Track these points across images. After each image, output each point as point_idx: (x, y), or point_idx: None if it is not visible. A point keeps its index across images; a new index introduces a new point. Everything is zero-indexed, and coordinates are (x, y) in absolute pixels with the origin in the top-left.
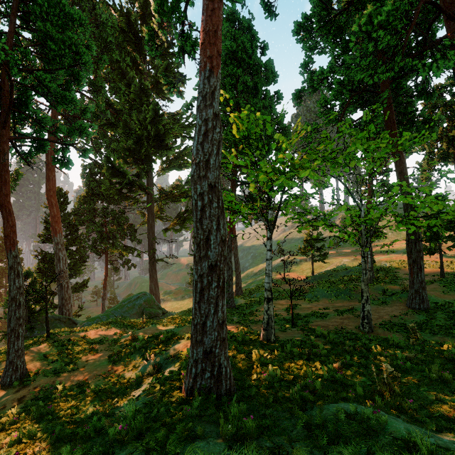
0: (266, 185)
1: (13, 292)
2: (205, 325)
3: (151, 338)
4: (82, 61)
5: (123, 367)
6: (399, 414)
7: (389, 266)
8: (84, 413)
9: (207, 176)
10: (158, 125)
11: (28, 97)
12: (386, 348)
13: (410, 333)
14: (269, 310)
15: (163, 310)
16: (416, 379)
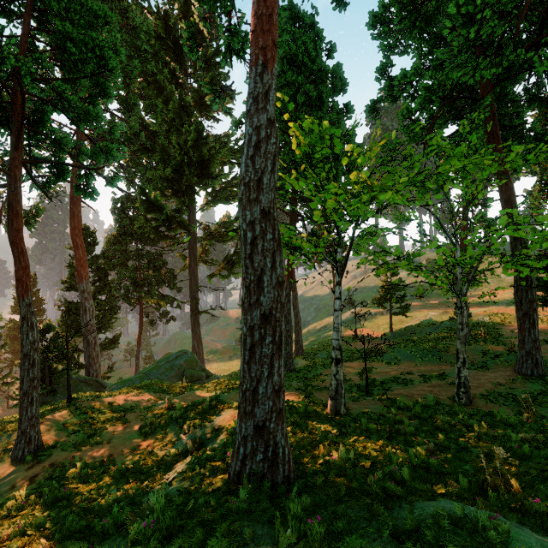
0: (335, 211)
1: (26, 348)
2: (256, 392)
3: (191, 407)
4: (108, 67)
5: (157, 441)
6: (523, 520)
7: (490, 321)
8: (105, 500)
9: (259, 199)
10: (202, 149)
11: (45, 113)
12: (492, 425)
13: (522, 407)
14: (338, 374)
15: (208, 372)
16: (538, 469)
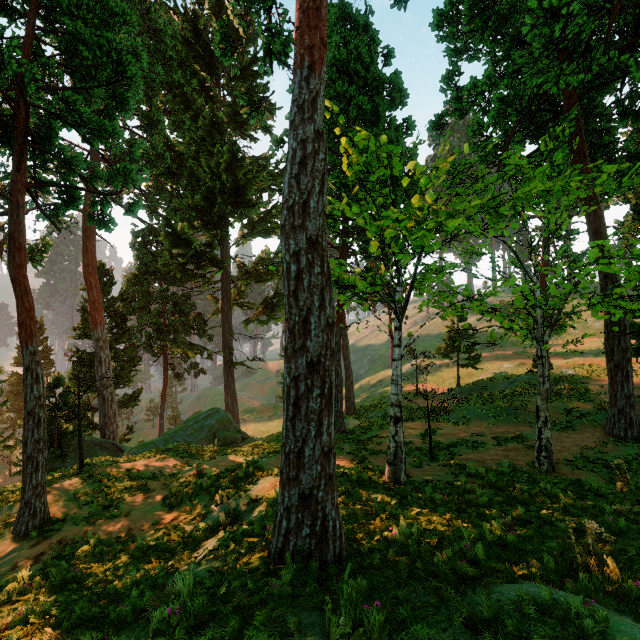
0: (395, 241)
1: (31, 404)
2: (301, 455)
3: (224, 473)
4: (127, 74)
5: (184, 514)
6: (622, 607)
7: (574, 374)
8: (123, 582)
9: (305, 226)
10: (237, 173)
11: (52, 128)
12: (580, 495)
13: (614, 474)
14: (398, 435)
15: (244, 434)
16: (637, 546)
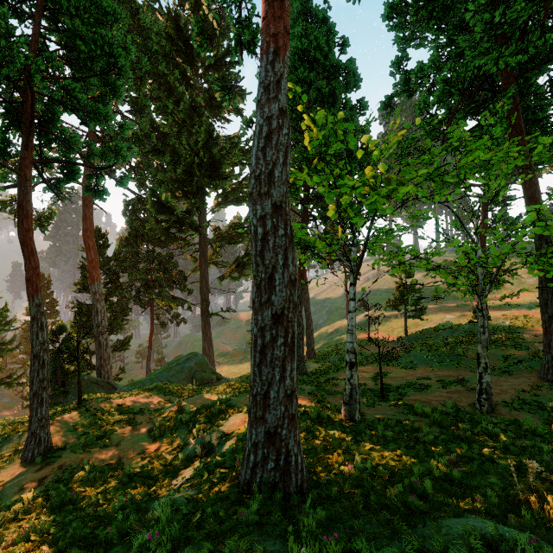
0: (351, 206)
1: (36, 348)
2: (267, 397)
3: (200, 410)
4: (118, 65)
5: (166, 445)
6: None
7: (510, 324)
8: (112, 506)
9: (270, 193)
10: (212, 150)
11: (55, 112)
12: (519, 435)
13: (549, 415)
14: (353, 378)
15: (218, 375)
16: None
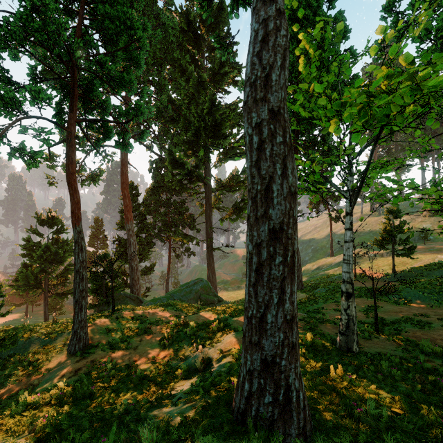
0: (360, 112)
1: (77, 265)
2: (263, 321)
3: (202, 326)
4: (137, 37)
5: (172, 353)
6: None
7: None
8: (117, 408)
9: (266, 98)
10: (215, 114)
11: (94, 84)
12: None
13: None
14: (350, 309)
15: (219, 298)
16: None
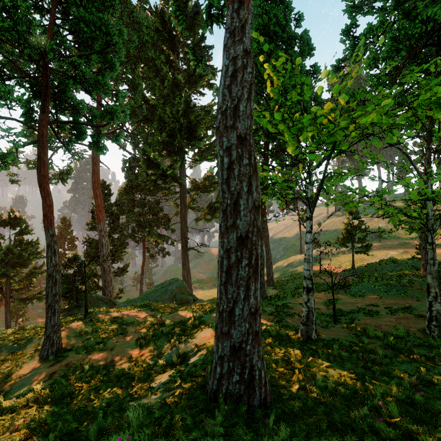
0: (311, 139)
1: (50, 269)
2: (232, 314)
3: (178, 324)
4: (112, 42)
5: (149, 351)
6: None
7: None
8: (99, 402)
9: (235, 126)
10: (190, 116)
11: (66, 85)
12: None
13: None
14: (309, 302)
15: (194, 297)
16: None
